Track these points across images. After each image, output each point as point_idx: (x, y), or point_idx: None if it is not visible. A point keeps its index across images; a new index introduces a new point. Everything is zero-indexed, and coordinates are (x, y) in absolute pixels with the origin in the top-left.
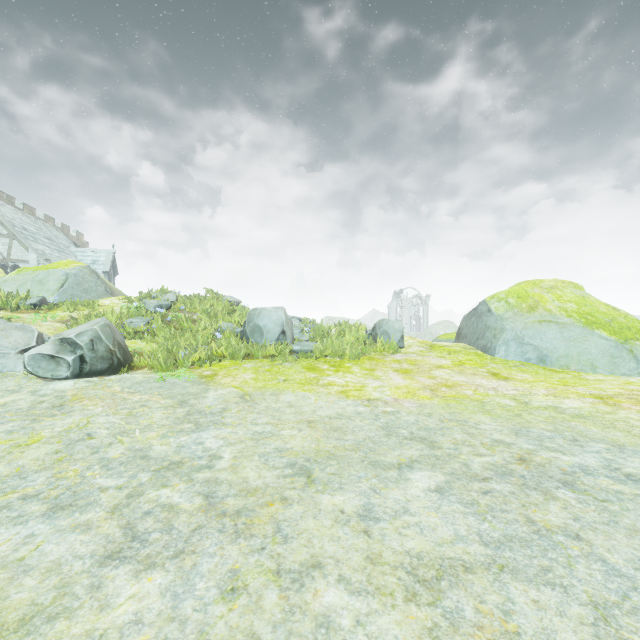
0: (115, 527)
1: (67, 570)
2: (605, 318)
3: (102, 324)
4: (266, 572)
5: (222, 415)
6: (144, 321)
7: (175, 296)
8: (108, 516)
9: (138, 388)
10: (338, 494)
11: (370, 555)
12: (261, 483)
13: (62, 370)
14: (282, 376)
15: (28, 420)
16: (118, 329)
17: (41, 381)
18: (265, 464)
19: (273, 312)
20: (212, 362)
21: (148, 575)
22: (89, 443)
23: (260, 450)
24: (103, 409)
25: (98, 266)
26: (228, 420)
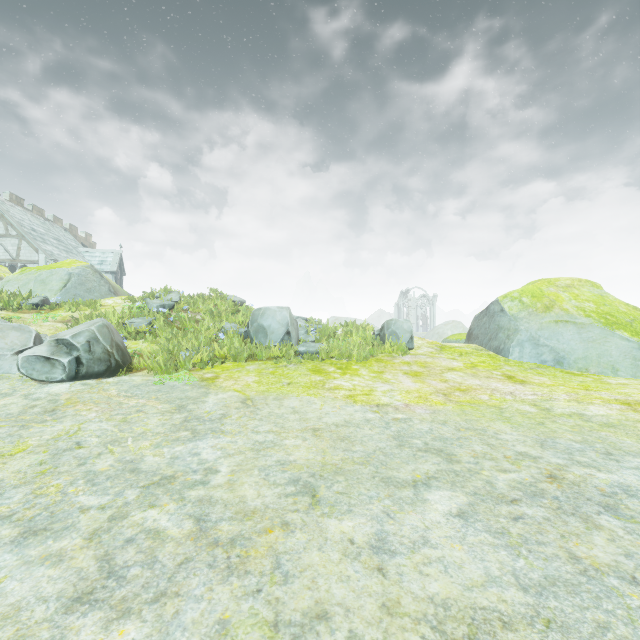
0: (90, 559)
1: (26, 617)
2: (626, 318)
3: (99, 324)
4: (261, 624)
5: (221, 422)
6: (146, 321)
7: (178, 296)
8: (85, 544)
9: (135, 392)
10: (347, 518)
11: (386, 602)
12: (260, 503)
13: (57, 372)
14: (286, 379)
15: (16, 426)
16: (119, 329)
17: (36, 384)
18: (265, 480)
19: (277, 312)
20: (214, 364)
21: (120, 626)
22: (77, 453)
23: (260, 463)
24: (97, 414)
25: (105, 266)
26: (227, 427)
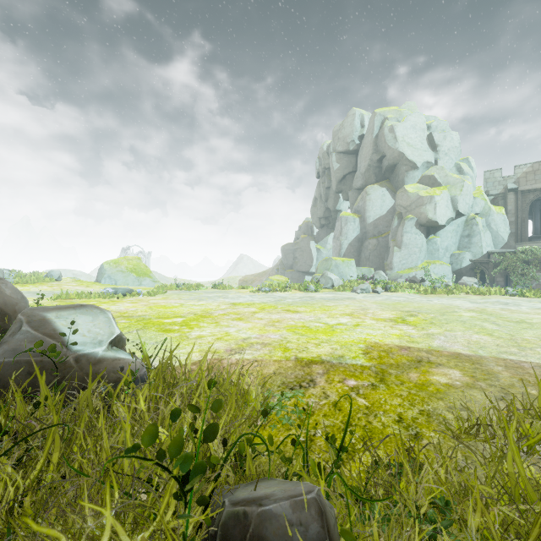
0: None
1: None
2: (139, 270)
3: None
4: None
5: None
6: None
7: None
8: None
9: None
10: None
11: None
12: None
13: None
14: None
15: None
16: None
17: None
18: None
19: None
20: None
21: None
22: None
23: None
24: None
25: None
26: None
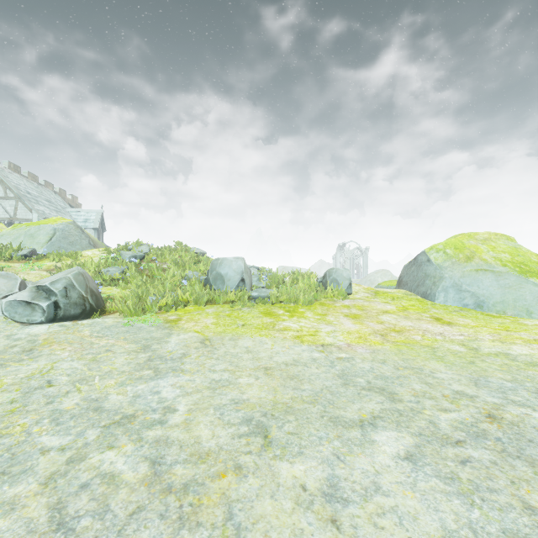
0: (42, 507)
1: None
2: (537, 267)
3: (75, 273)
4: None
5: (182, 361)
6: (119, 270)
7: (148, 248)
8: (39, 490)
9: (106, 332)
10: (298, 461)
11: None
12: (214, 445)
13: (37, 315)
14: (241, 321)
15: None
16: (96, 277)
17: (19, 325)
18: (220, 419)
19: (233, 262)
20: (178, 307)
21: None
22: (47, 391)
23: (216, 401)
24: (69, 354)
25: (89, 224)
26: (187, 366)
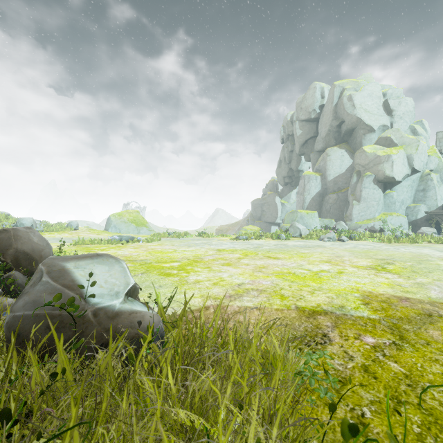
0: None
1: None
2: (138, 221)
3: None
4: None
5: None
6: None
7: None
8: None
9: None
10: None
11: None
12: None
13: None
14: None
15: None
16: None
17: None
18: None
19: (28, 219)
20: None
21: None
22: None
23: None
24: None
25: None
26: None
